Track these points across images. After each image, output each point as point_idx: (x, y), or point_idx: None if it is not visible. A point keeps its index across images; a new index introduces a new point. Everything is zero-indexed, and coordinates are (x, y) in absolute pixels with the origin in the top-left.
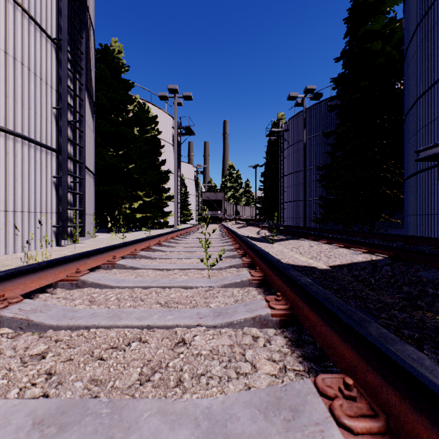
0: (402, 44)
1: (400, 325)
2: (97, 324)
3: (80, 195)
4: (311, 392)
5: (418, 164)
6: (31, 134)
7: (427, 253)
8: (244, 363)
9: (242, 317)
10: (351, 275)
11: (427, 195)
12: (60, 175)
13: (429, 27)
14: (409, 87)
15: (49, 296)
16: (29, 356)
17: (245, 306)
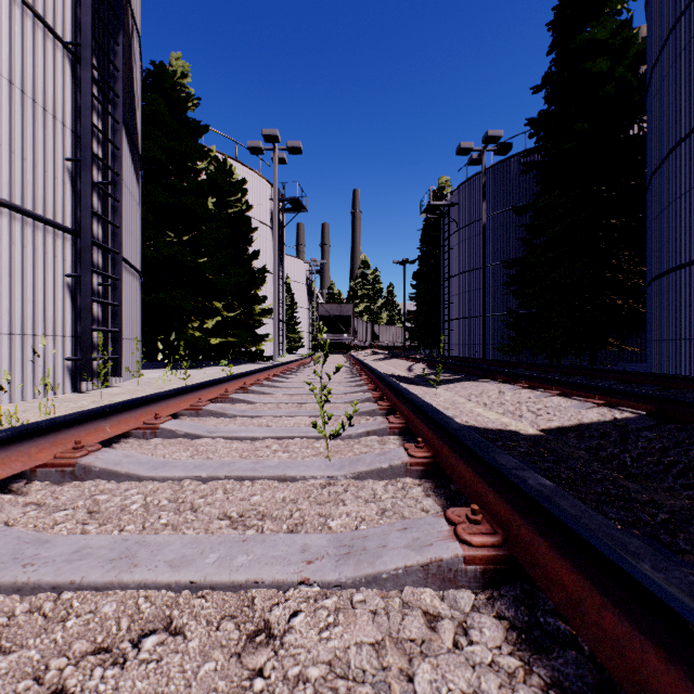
0: (643, 64)
1: None
2: (79, 581)
3: (114, 307)
4: None
5: (672, 257)
6: (26, 203)
7: None
8: None
9: (399, 563)
10: (585, 448)
11: (689, 308)
12: (78, 272)
13: (691, 30)
14: (656, 131)
15: (9, 500)
16: None
17: (404, 532)
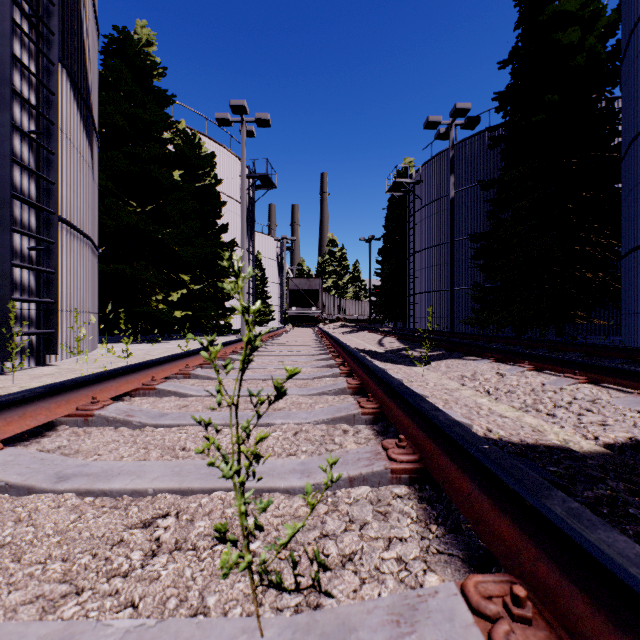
0: (612, 36)
1: None
2: None
3: (48, 275)
4: None
5: None
6: None
7: None
8: None
9: None
10: None
11: None
12: None
13: None
14: (637, 95)
15: None
16: None
17: None
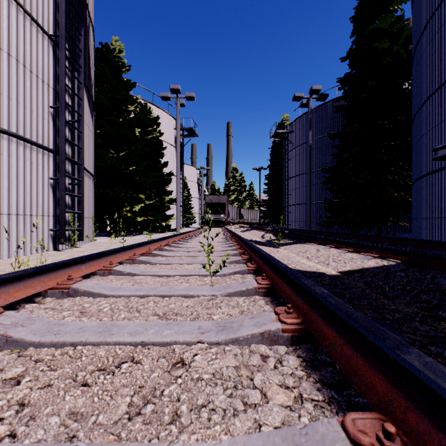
0: (411, 43)
1: (424, 340)
2: (85, 341)
3: (79, 198)
4: (338, 437)
5: (427, 166)
6: (26, 134)
7: (444, 258)
8: (252, 390)
9: (249, 332)
10: (363, 282)
11: (437, 198)
12: (57, 176)
13: (439, 24)
14: (418, 87)
15: (36, 306)
16: (1, 381)
17: (252, 319)
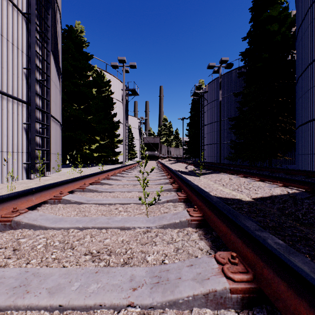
0: (293, 27)
1: None
2: None
3: (47, 139)
4: None
5: (308, 115)
6: (3, 88)
7: None
8: None
9: (190, 292)
10: (277, 208)
11: None
12: (29, 122)
13: None
14: (300, 57)
15: None
16: None
17: (191, 267)
